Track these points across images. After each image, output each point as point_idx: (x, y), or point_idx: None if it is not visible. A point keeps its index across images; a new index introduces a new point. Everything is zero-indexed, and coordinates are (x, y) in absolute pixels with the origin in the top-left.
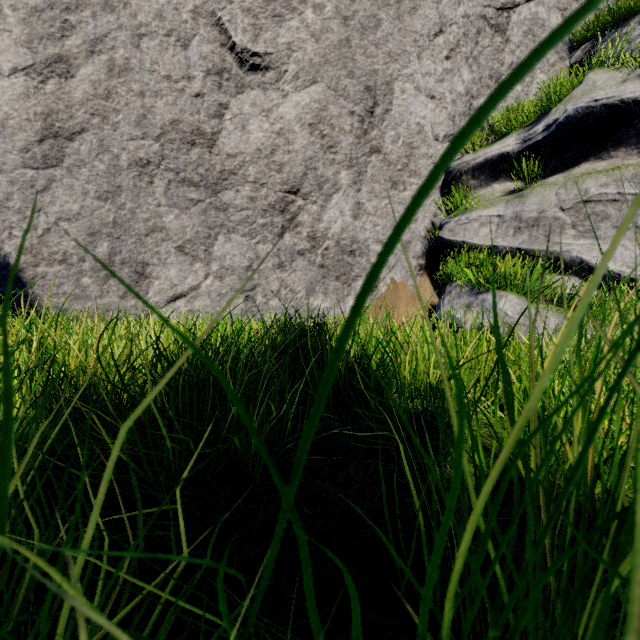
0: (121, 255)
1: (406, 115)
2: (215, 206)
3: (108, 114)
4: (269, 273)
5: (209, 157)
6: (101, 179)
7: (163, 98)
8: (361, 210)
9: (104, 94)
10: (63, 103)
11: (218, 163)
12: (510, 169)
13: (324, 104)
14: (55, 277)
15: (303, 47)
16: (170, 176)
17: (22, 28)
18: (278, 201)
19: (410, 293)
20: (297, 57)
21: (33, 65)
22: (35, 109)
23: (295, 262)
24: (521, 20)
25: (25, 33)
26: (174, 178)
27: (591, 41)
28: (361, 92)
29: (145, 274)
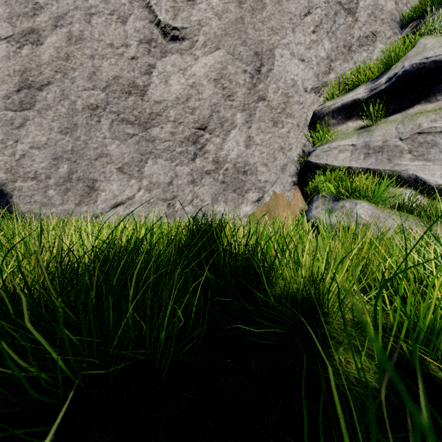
0: (77, 174)
1: (284, 73)
2: (145, 138)
3: (67, 71)
4: (185, 187)
5: (141, 103)
6: (62, 119)
7: (108, 60)
8: (251, 142)
9: (64, 57)
10: (35, 63)
11: (148, 107)
12: (360, 111)
13: (225, 65)
14: (28, 190)
15: (209, 23)
16: (113, 117)
17: (4, 8)
18: (191, 135)
19: (286, 202)
20: (205, 30)
21: (12, 35)
22: (14, 67)
23: (204, 179)
24: (366, 5)
25: (7, 12)
26: (116, 118)
27: (416, 20)
28: (251, 56)
29: (94, 188)
